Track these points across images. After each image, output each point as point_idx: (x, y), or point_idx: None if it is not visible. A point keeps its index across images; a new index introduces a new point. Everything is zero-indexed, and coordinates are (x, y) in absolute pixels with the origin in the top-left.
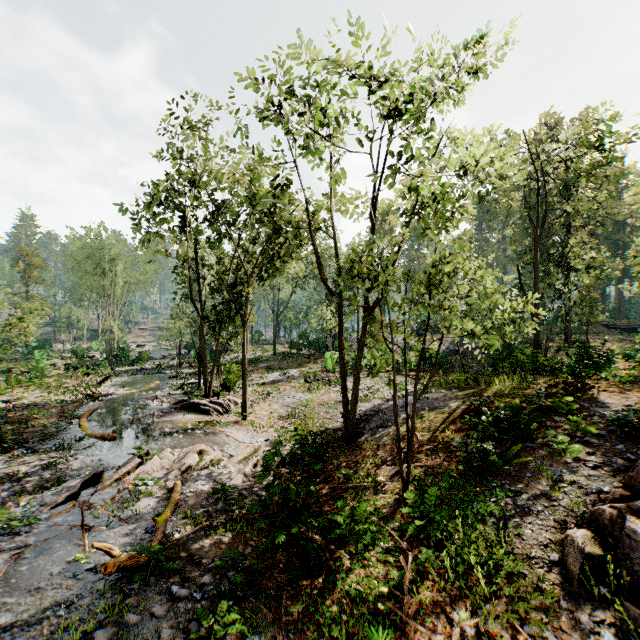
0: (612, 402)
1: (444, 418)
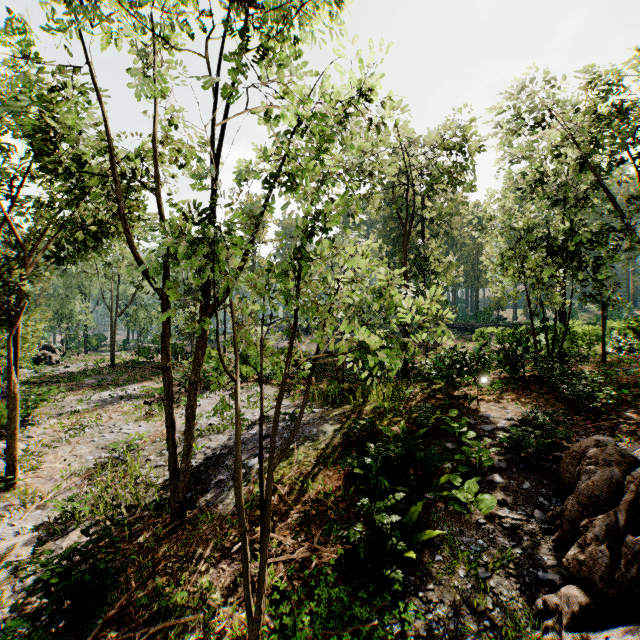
0: (495, 415)
1: (318, 457)
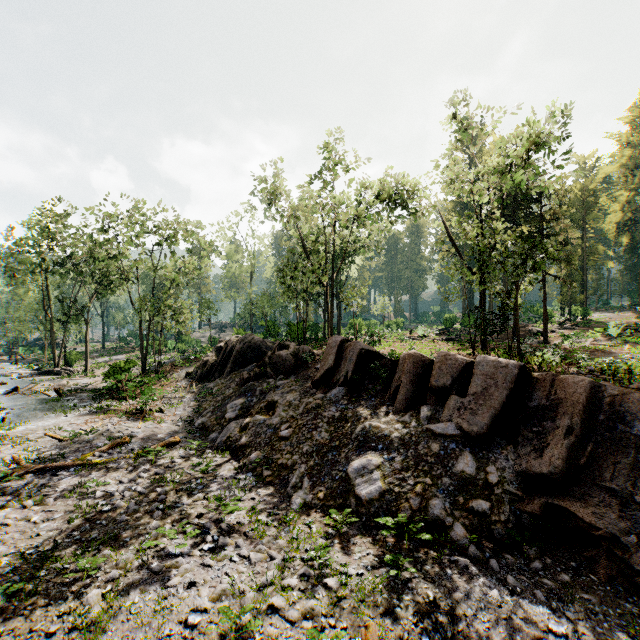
0: None
1: (184, 359)
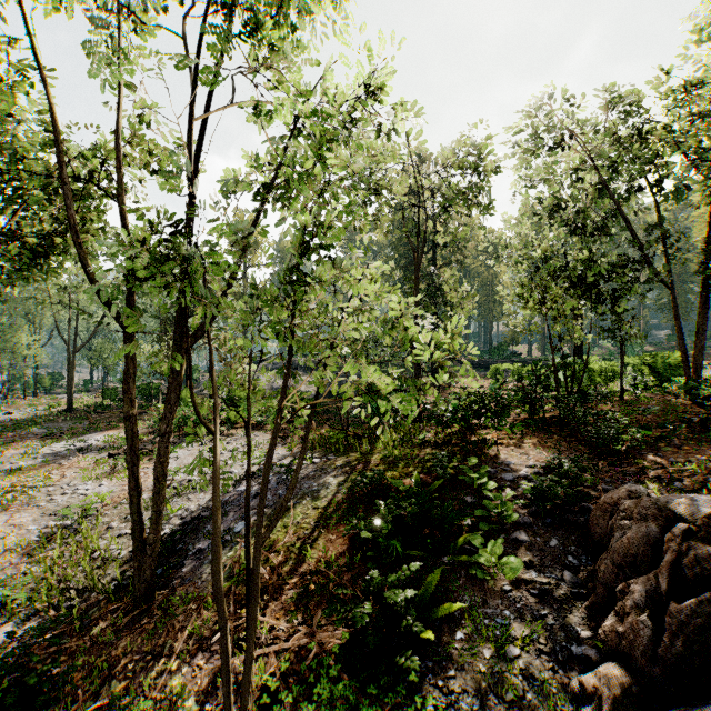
0: (516, 462)
1: (319, 518)
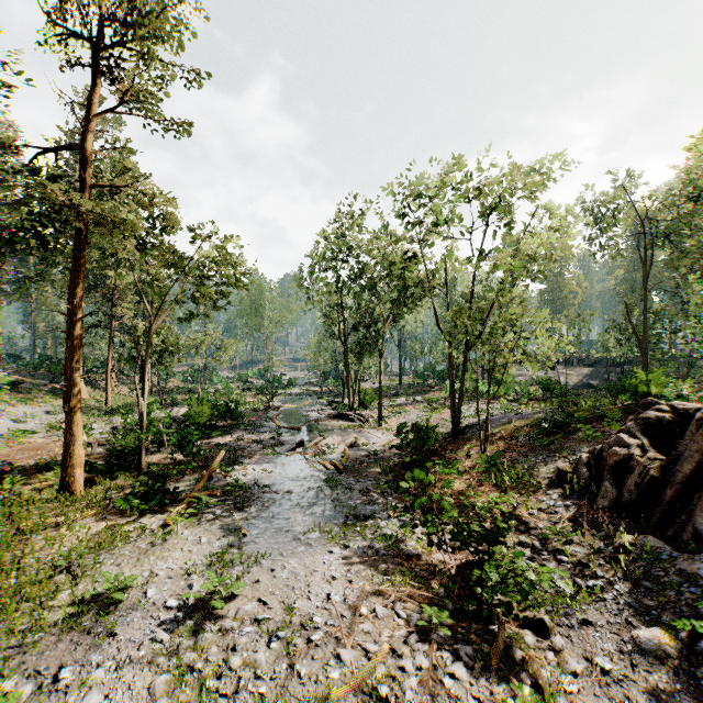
0: None
1: (525, 423)
